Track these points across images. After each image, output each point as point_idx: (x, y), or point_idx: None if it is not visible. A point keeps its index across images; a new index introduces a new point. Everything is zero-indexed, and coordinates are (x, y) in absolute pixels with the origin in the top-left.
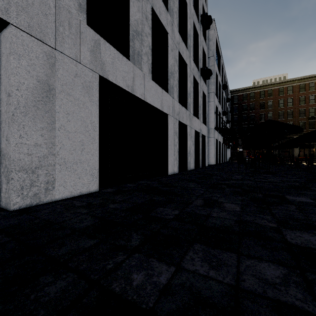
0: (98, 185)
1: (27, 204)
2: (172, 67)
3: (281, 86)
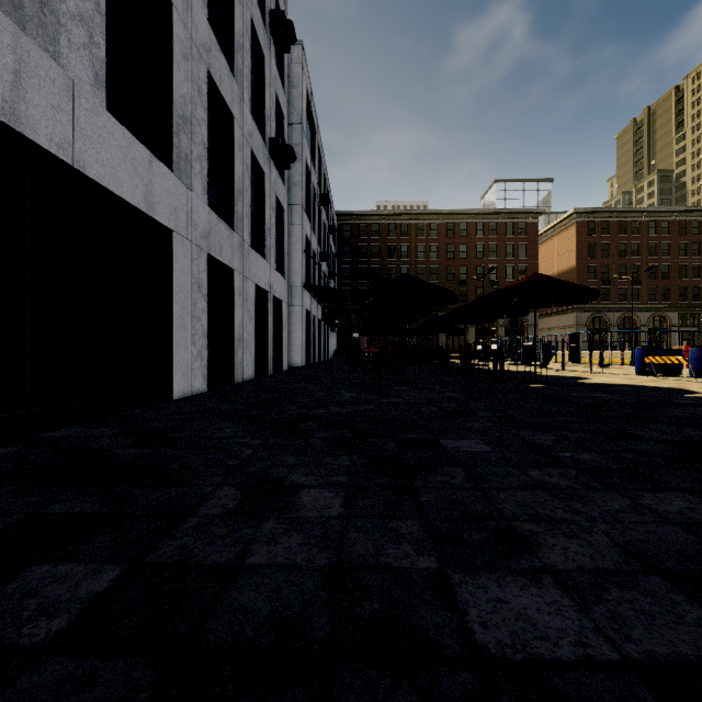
0: None
1: None
2: (187, 105)
3: (421, 220)
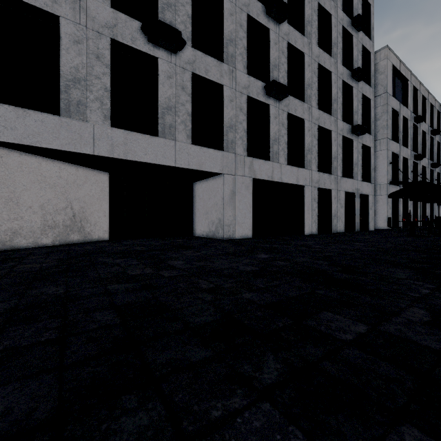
0: (252, 235)
1: (227, 238)
2: (309, 145)
3: None
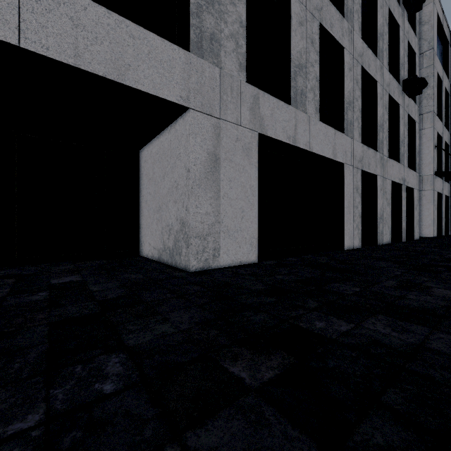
0: (256, 256)
1: (200, 267)
2: (350, 94)
3: None
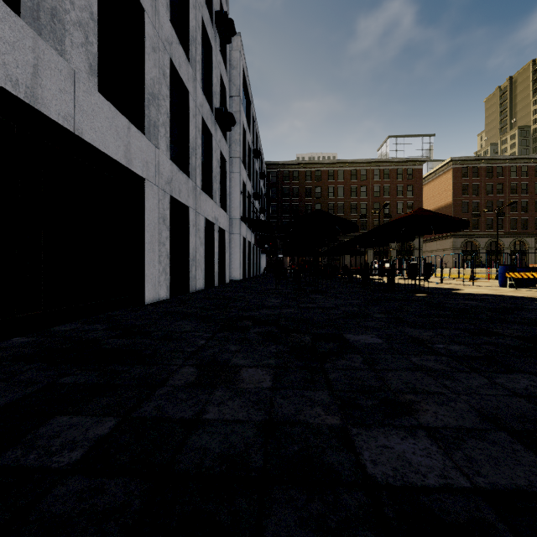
0: None
1: None
2: (155, 85)
3: (330, 167)
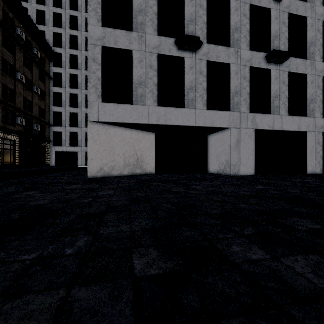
0: (254, 173)
1: (233, 174)
2: (312, 95)
3: None
